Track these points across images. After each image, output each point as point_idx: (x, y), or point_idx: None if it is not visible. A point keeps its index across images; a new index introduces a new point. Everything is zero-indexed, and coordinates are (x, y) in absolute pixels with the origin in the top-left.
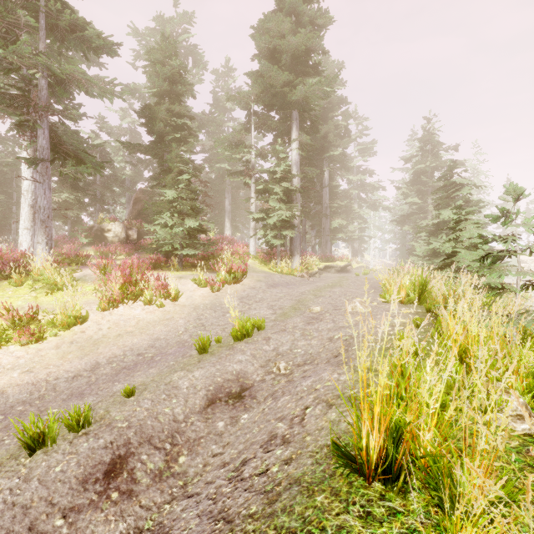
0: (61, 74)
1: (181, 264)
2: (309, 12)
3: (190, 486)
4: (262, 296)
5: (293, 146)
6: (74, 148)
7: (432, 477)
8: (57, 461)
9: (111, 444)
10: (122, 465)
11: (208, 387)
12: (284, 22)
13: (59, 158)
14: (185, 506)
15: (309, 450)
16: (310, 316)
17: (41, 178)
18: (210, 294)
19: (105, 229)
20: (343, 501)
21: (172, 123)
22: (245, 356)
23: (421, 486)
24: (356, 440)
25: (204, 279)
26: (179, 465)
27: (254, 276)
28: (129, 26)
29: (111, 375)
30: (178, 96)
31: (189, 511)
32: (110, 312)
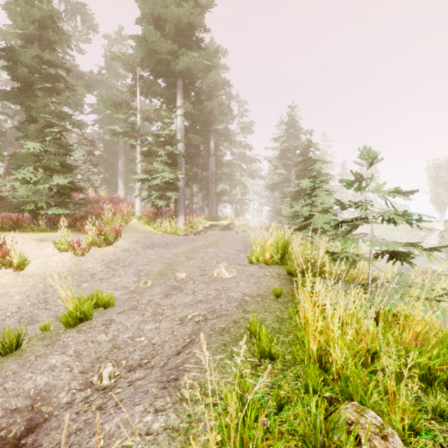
0: None
1: (49, 224)
2: None
3: None
4: (133, 259)
5: (177, 113)
6: None
7: None
8: None
9: None
10: None
11: None
12: None
13: None
14: None
15: None
16: (172, 285)
17: None
18: (72, 260)
19: None
20: None
21: (42, 71)
22: (64, 357)
23: None
24: None
25: (67, 243)
26: None
27: (133, 237)
28: None
29: None
30: (50, 43)
31: None
32: None
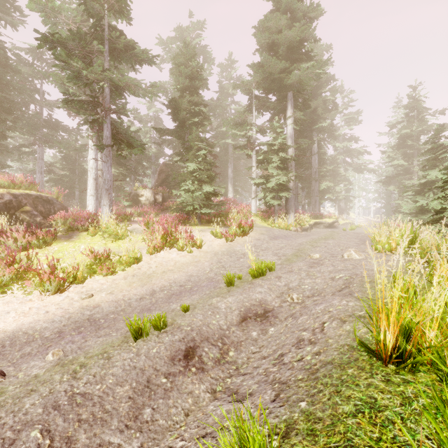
0: (119, 83)
1: (199, 220)
2: (303, 8)
3: (242, 370)
4: (266, 246)
5: (288, 122)
6: (127, 135)
7: (435, 366)
8: (153, 346)
9: (183, 339)
10: (193, 352)
11: (240, 309)
12: (280, 19)
13: (116, 144)
14: (243, 379)
15: (333, 347)
16: (311, 261)
17: (106, 159)
18: (225, 244)
19: (139, 195)
20: (368, 372)
21: (191, 110)
22: (264, 289)
23: (426, 370)
24: (375, 335)
25: (220, 232)
26: (230, 357)
27: (258, 230)
28: (157, 38)
29: (165, 298)
30: (195, 89)
31: (248, 381)
32: (155, 255)
